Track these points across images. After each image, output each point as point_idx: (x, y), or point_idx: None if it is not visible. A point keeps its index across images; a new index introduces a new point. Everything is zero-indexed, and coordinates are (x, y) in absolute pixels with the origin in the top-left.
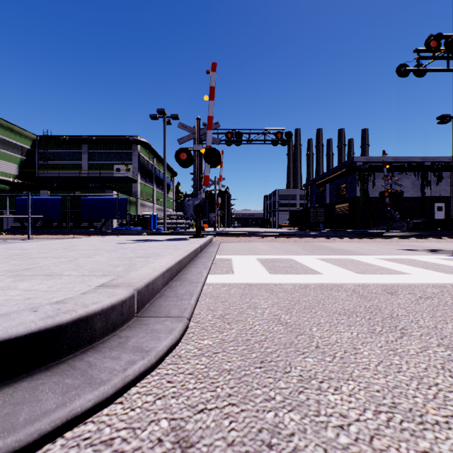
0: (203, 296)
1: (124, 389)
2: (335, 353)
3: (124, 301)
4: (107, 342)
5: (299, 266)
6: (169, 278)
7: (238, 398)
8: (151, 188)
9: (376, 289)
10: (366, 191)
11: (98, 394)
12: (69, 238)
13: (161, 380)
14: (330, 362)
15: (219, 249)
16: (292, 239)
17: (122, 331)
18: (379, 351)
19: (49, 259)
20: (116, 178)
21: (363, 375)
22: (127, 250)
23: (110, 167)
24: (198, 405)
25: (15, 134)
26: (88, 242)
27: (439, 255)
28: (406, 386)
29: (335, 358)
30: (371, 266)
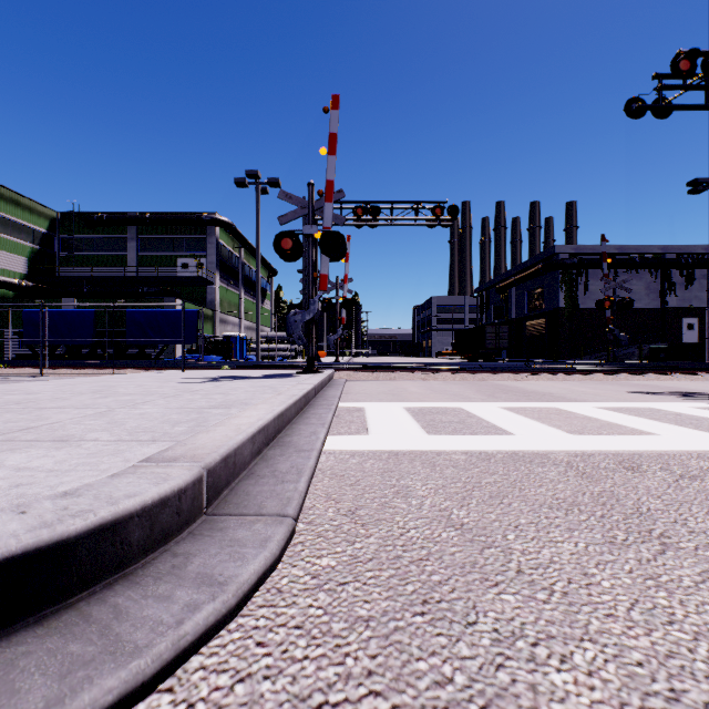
0: (319, 475)
1: (176, 662)
2: (552, 584)
3: (183, 489)
4: (151, 564)
5: (475, 421)
6: (263, 443)
7: (386, 680)
8: (237, 295)
9: (605, 461)
10: (574, 299)
11: (126, 677)
12: (106, 373)
13: (246, 640)
14: (545, 602)
15: (343, 392)
16: (460, 376)
17: (179, 543)
18: (628, 580)
19: (66, 410)
20: (181, 279)
21: (608, 630)
22: (195, 394)
23: (172, 261)
24: (312, 695)
25: (23, 209)
26: (135, 381)
27: (697, 403)
28: (689, 652)
29: (554, 594)
30: (591, 421)
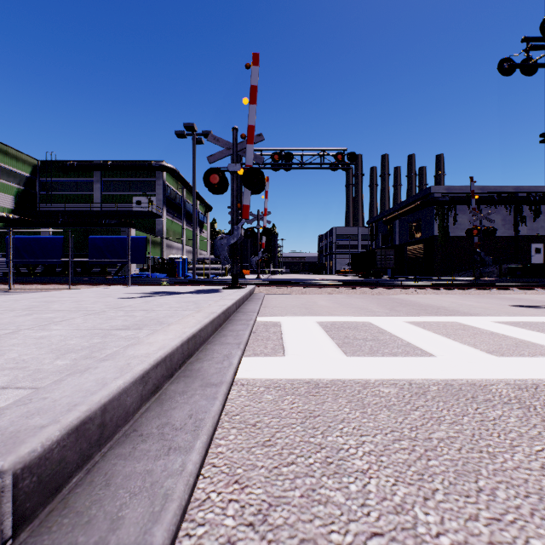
0: (225, 424)
1: None
2: None
3: None
4: None
5: (388, 338)
6: (163, 377)
7: None
8: (180, 226)
9: None
10: (446, 229)
11: None
12: (64, 288)
13: None
14: None
15: (262, 305)
16: (360, 290)
17: None
18: None
19: None
20: (136, 213)
21: None
22: (119, 311)
23: (129, 199)
24: None
25: (11, 158)
26: (78, 296)
27: None
28: None
29: None
30: (501, 338)
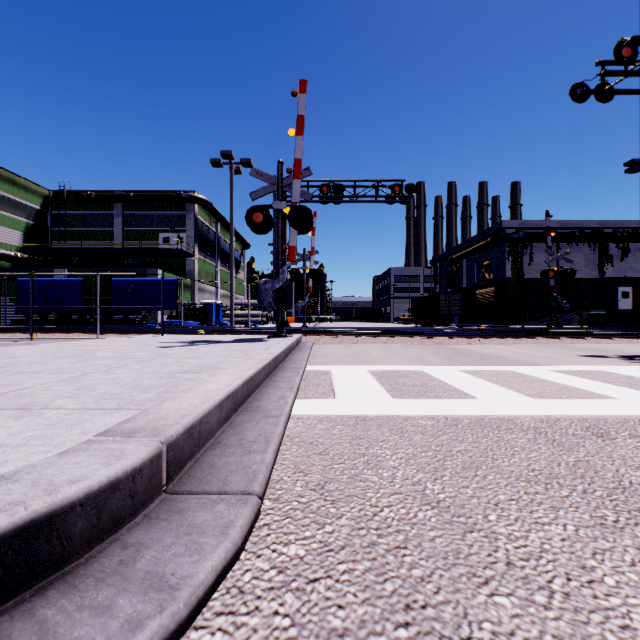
0: (287, 442)
1: None
2: (549, 581)
3: (138, 469)
4: (96, 560)
5: (437, 384)
6: (231, 409)
7: None
8: (213, 266)
9: (572, 427)
10: (520, 270)
11: None
12: (91, 338)
13: None
14: (546, 607)
15: (310, 355)
16: (418, 340)
17: (131, 530)
18: (634, 575)
19: (41, 375)
20: (163, 251)
21: None
22: (169, 358)
23: (155, 235)
24: None
25: (19, 188)
26: (116, 345)
27: None
28: None
29: (554, 596)
30: (548, 384)
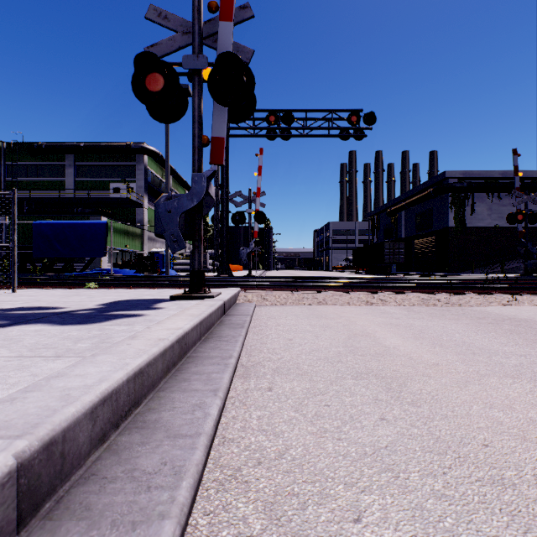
0: None
1: None
2: None
3: None
4: None
5: None
6: None
7: None
8: None
9: None
10: (462, 219)
11: None
12: None
13: None
14: None
15: (241, 360)
16: (415, 297)
17: None
18: None
19: None
20: (111, 200)
21: None
22: None
23: (106, 186)
24: None
25: None
26: None
27: None
28: None
29: None
30: None
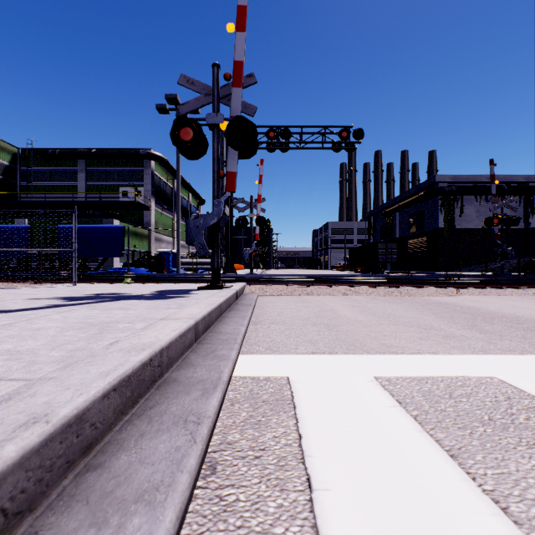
0: None
1: None
2: None
3: None
4: None
5: None
6: None
7: None
8: (171, 218)
9: None
10: (451, 221)
11: None
12: None
13: None
14: None
15: (252, 319)
16: (383, 290)
17: None
18: None
19: None
20: (121, 204)
21: None
22: None
23: (115, 189)
24: None
25: None
26: None
27: None
28: None
29: None
30: None
